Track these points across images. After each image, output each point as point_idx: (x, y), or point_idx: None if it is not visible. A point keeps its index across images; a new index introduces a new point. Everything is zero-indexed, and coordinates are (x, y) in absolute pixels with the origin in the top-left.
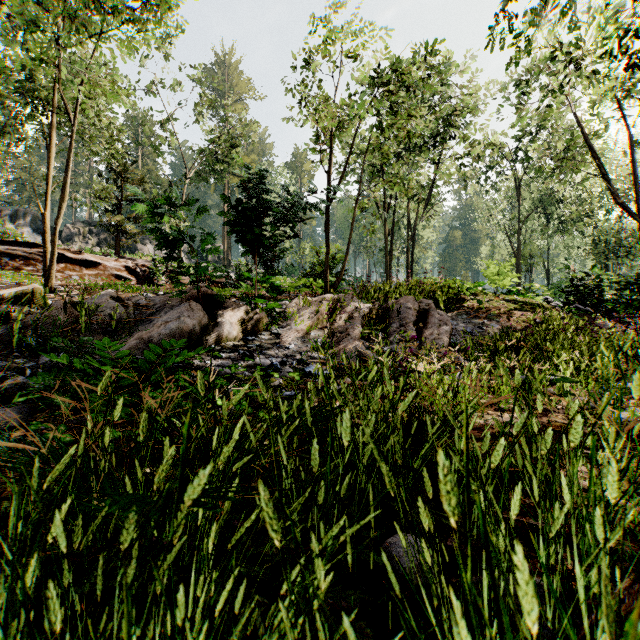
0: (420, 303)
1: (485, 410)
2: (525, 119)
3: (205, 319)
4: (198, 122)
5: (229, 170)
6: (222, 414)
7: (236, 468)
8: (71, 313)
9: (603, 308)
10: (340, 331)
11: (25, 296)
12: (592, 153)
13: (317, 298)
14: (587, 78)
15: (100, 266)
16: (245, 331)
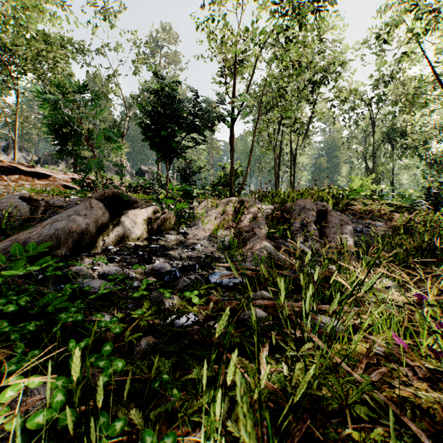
0: (316, 205)
1: None
2: (386, 64)
3: (104, 218)
4: (135, 75)
5: None
6: None
7: None
8: None
9: None
10: (246, 230)
11: None
12: (442, 88)
13: (223, 200)
14: None
15: (50, 178)
16: (150, 230)
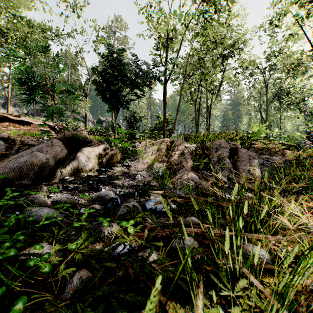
0: (229, 144)
1: None
2: (277, 41)
3: (62, 154)
4: (95, 51)
5: None
6: None
7: None
8: None
9: None
10: (175, 163)
11: None
12: None
13: (158, 140)
14: None
15: (32, 124)
16: (101, 164)
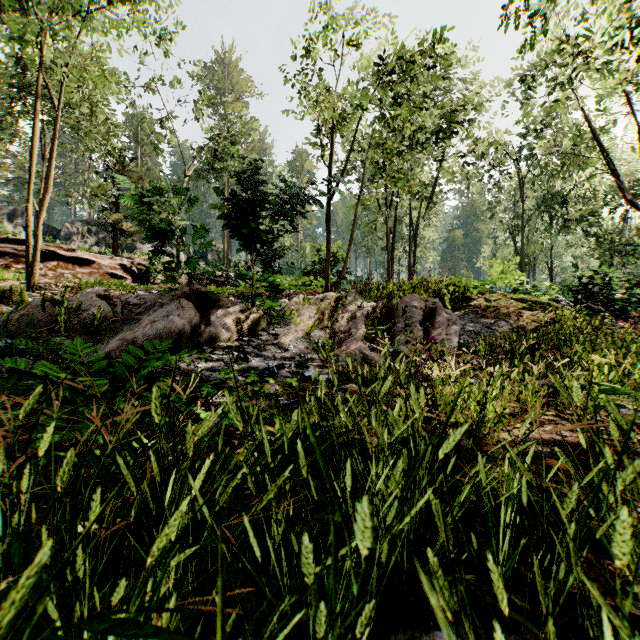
0: (426, 302)
1: (511, 422)
2: (531, 114)
3: (196, 318)
4: (197, 119)
5: (229, 168)
6: (186, 447)
7: (184, 558)
8: (51, 312)
9: (613, 307)
10: (342, 331)
11: (3, 293)
12: (600, 148)
13: (318, 296)
14: (597, 70)
15: (94, 264)
16: (240, 331)
